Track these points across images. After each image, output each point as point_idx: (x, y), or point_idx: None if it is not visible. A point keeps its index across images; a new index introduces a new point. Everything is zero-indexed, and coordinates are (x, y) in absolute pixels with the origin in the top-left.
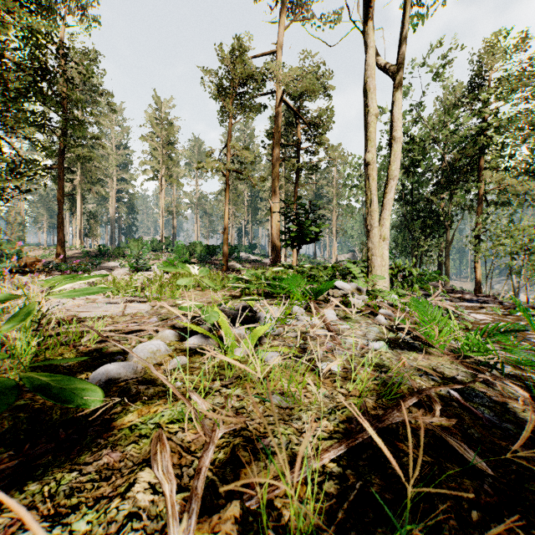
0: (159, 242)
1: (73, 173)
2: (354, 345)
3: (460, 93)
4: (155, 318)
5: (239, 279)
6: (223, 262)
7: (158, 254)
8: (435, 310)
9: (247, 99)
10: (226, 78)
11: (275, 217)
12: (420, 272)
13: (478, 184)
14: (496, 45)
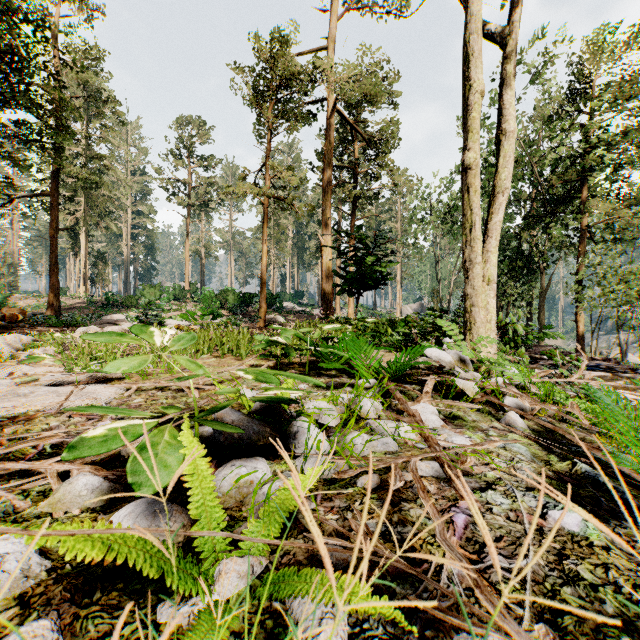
0: (182, 289)
1: (72, 201)
2: (514, 517)
3: (558, 102)
4: (107, 420)
5: (271, 343)
6: (260, 314)
7: (181, 304)
8: (639, 413)
9: (291, 108)
10: (263, 77)
11: (326, 257)
12: (526, 329)
13: (581, 216)
14: (604, 41)
